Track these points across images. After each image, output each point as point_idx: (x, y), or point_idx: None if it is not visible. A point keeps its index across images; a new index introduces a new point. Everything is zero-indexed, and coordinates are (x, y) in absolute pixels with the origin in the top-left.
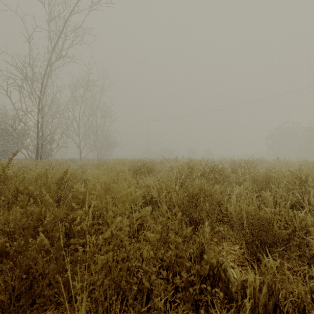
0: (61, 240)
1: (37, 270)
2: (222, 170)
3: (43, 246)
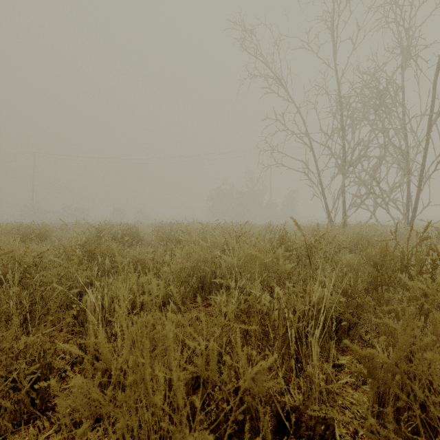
0: None
1: None
2: (136, 234)
3: None
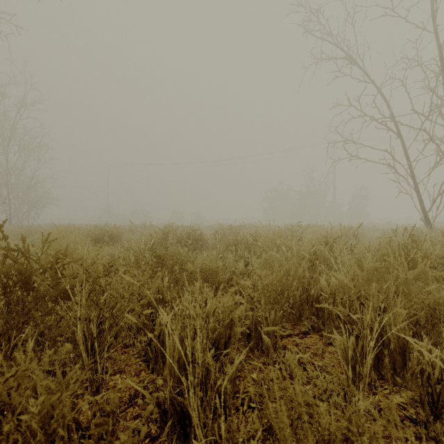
0: (57, 274)
1: (39, 294)
2: (200, 237)
3: (32, 287)
